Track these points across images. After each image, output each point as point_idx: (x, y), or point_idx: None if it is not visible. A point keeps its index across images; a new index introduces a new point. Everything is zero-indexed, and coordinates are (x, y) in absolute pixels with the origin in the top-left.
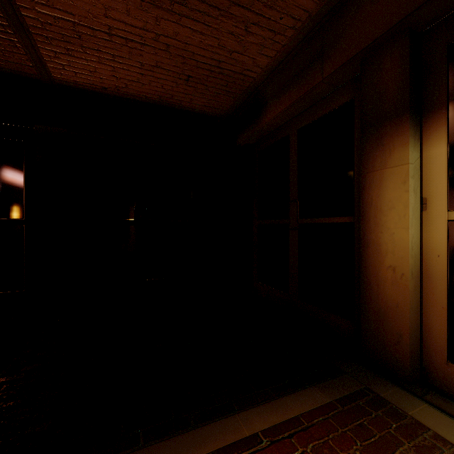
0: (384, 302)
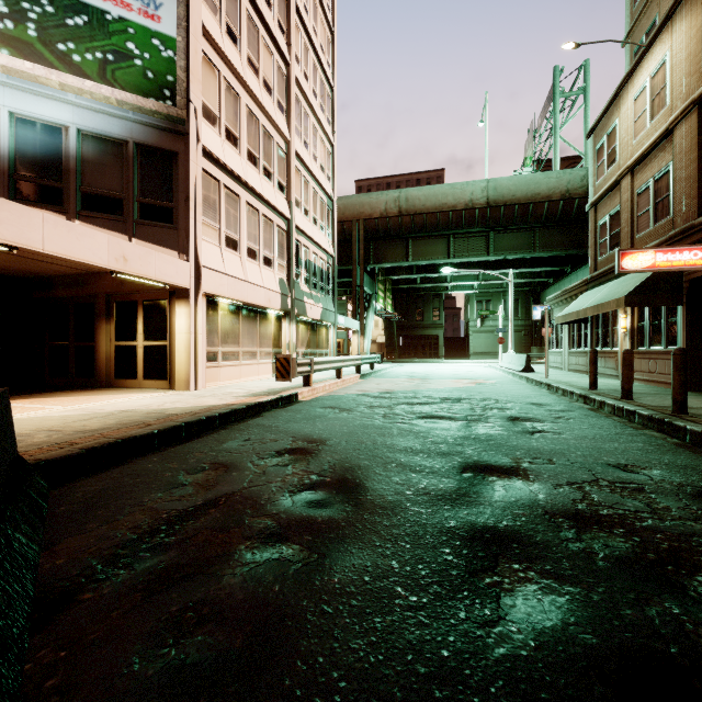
0: (101, 368)
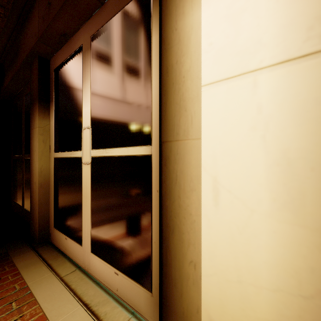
0: (34, 202)
